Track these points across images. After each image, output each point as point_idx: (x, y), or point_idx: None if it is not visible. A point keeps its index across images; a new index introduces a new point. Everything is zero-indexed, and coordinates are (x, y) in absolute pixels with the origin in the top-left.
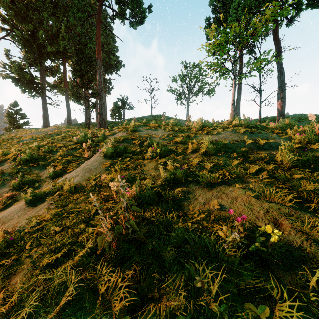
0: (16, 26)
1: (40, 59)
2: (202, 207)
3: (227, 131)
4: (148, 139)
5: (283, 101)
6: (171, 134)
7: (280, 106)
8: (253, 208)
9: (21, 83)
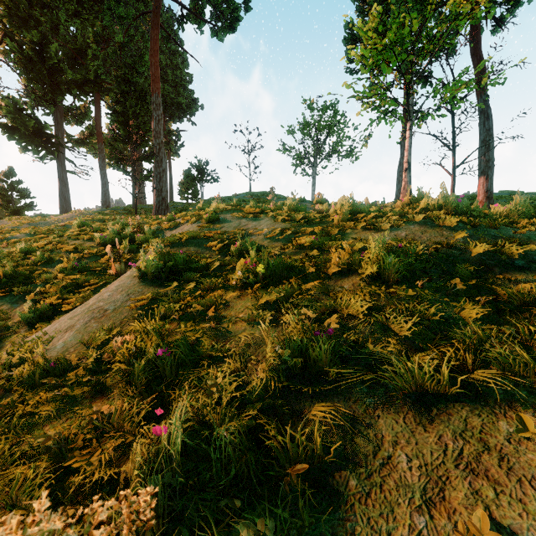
0: (10, 34)
1: (53, 93)
2: None
3: (413, 224)
4: (241, 239)
5: (490, 168)
6: (287, 228)
7: (484, 176)
8: None
9: (18, 136)
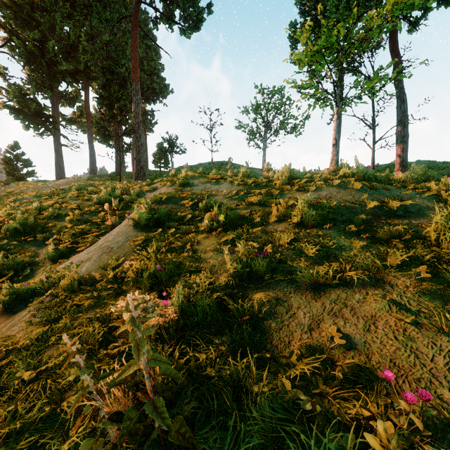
0: (15, 32)
1: (50, 81)
2: (309, 340)
3: (332, 187)
4: (206, 199)
5: (405, 142)
6: (241, 190)
7: (400, 149)
8: (417, 348)
9: (23, 116)
